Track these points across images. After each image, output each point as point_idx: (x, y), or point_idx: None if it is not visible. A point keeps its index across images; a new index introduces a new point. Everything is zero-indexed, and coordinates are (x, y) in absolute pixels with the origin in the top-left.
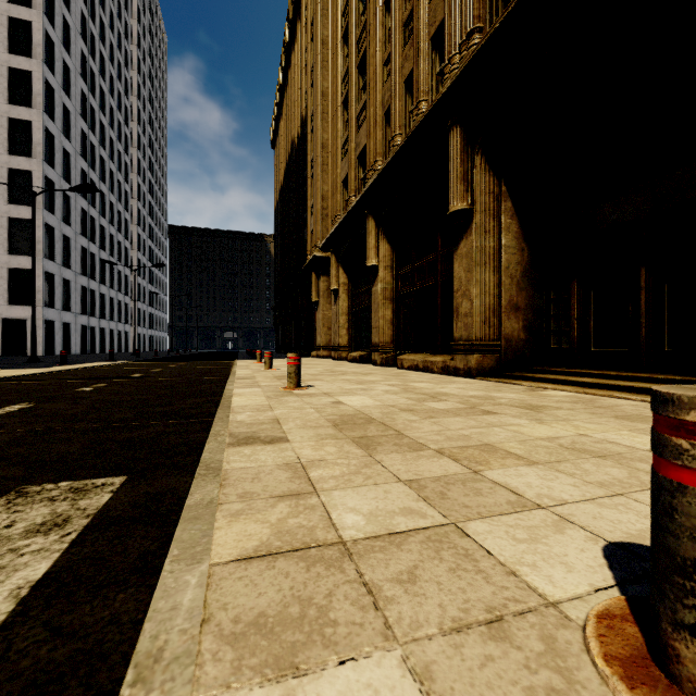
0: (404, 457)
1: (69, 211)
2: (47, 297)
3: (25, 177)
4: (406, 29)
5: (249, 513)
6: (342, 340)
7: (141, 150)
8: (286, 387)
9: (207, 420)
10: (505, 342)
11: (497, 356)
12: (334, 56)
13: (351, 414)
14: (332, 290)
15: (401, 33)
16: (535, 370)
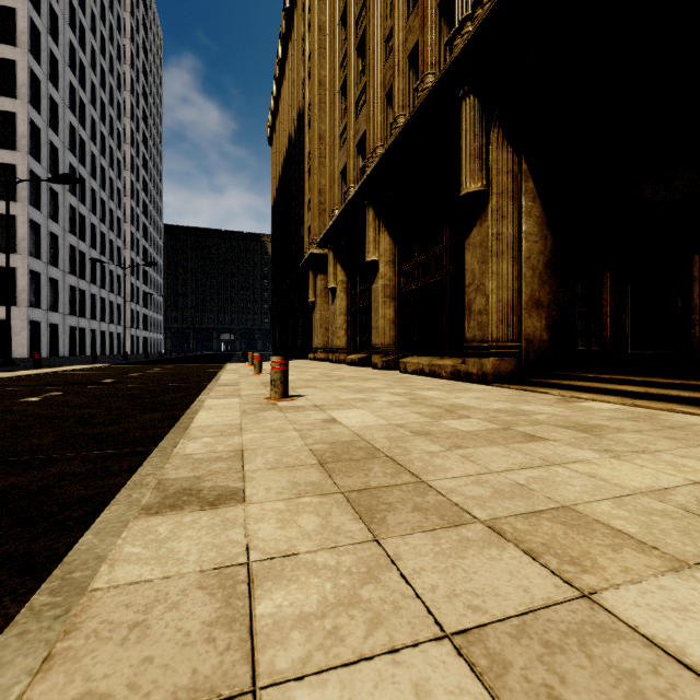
0: (436, 545)
1: (56, 208)
2: (32, 297)
3: (9, 171)
4: None
5: None
6: (340, 342)
7: (135, 147)
8: (270, 397)
9: (147, 449)
10: (525, 343)
11: (516, 359)
12: (332, 40)
13: (347, 441)
14: (329, 289)
15: (405, 3)
16: (561, 375)
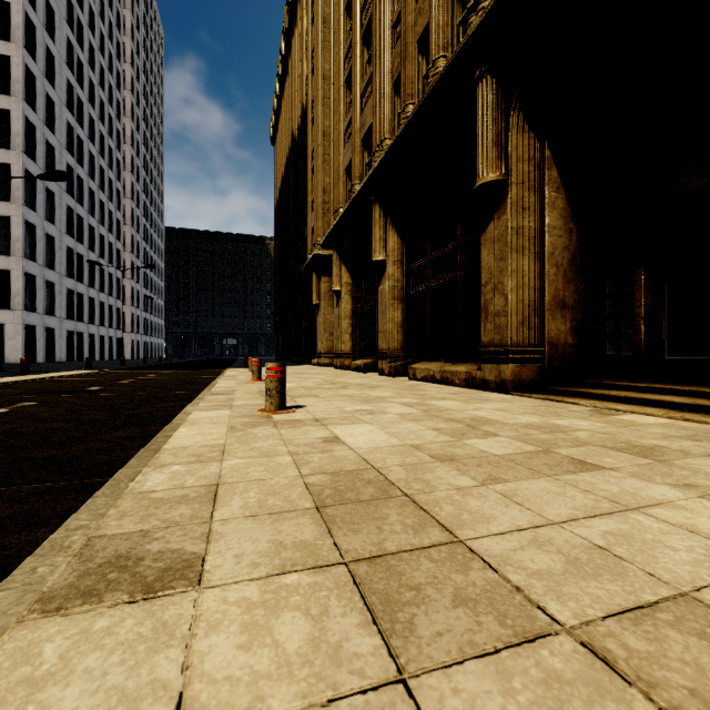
0: (507, 695)
1: (53, 208)
2: (27, 300)
3: (3, 171)
4: None
5: None
6: (344, 347)
7: (135, 147)
8: (265, 409)
9: (100, 481)
10: (549, 347)
11: (539, 365)
12: (336, 31)
13: (352, 471)
14: (333, 291)
15: None
16: (588, 383)
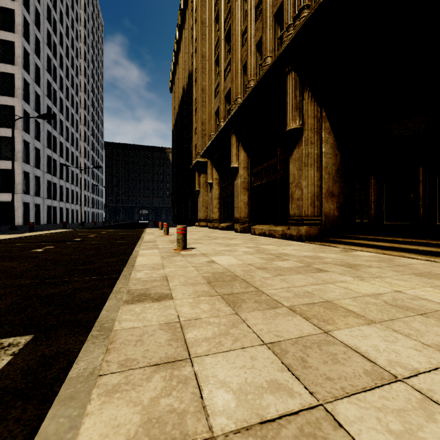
0: (264, 315)
1: (39, 132)
2: (24, 187)
3: (10, 110)
4: (257, 10)
5: (124, 390)
6: (214, 216)
7: (87, 94)
8: (176, 249)
9: (115, 276)
10: (324, 217)
11: (319, 227)
12: (209, 30)
13: (221, 272)
14: (208, 183)
15: (254, 13)
16: (345, 236)
